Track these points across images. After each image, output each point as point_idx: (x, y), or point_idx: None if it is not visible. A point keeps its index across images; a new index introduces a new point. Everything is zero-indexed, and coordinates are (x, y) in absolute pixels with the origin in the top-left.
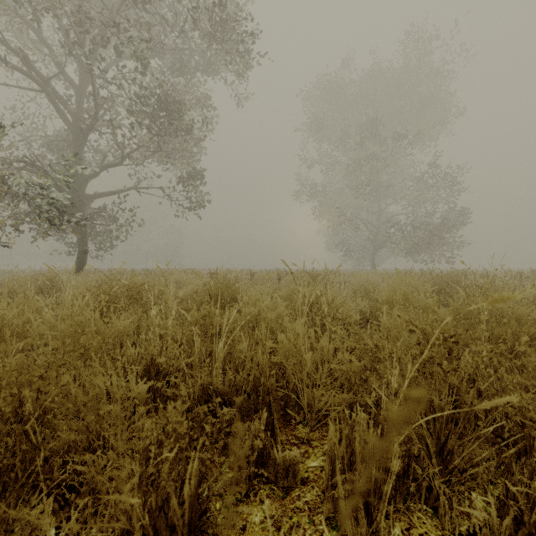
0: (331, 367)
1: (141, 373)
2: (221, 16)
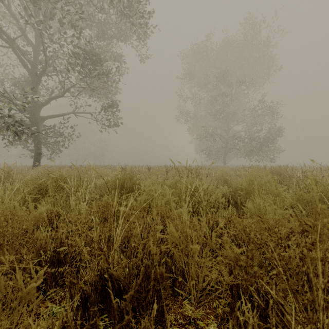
0: (217, 258)
1: (51, 255)
2: (129, 0)
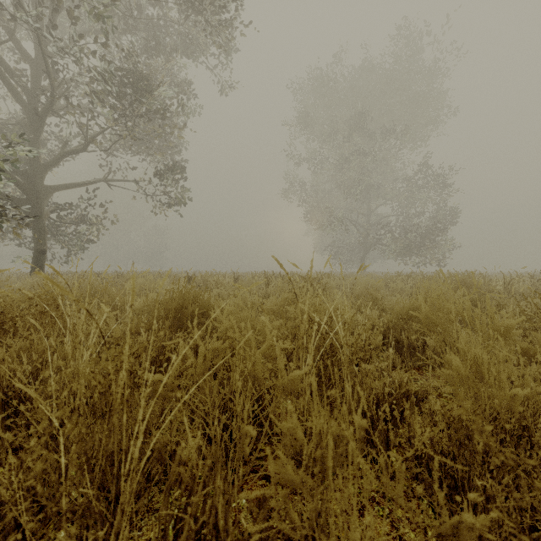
0: None
1: None
2: None
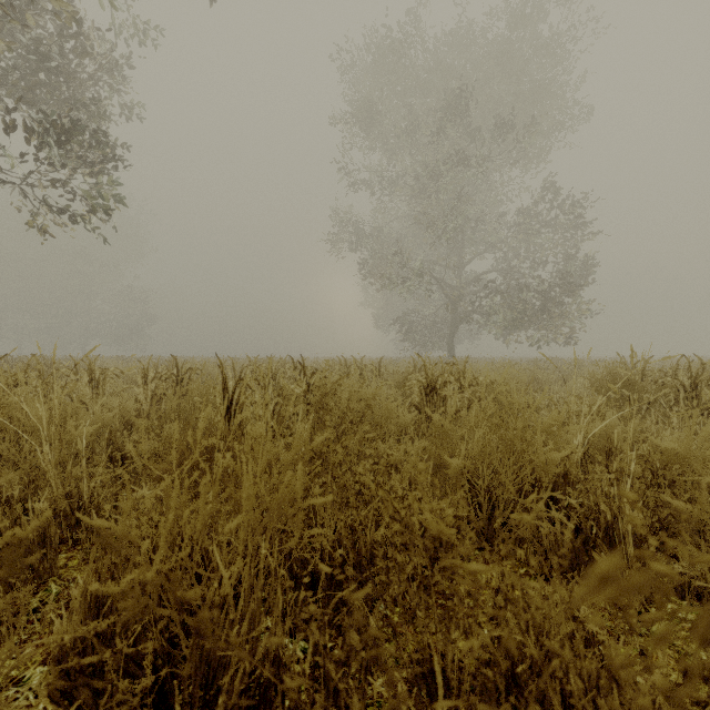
0: None
1: None
2: None
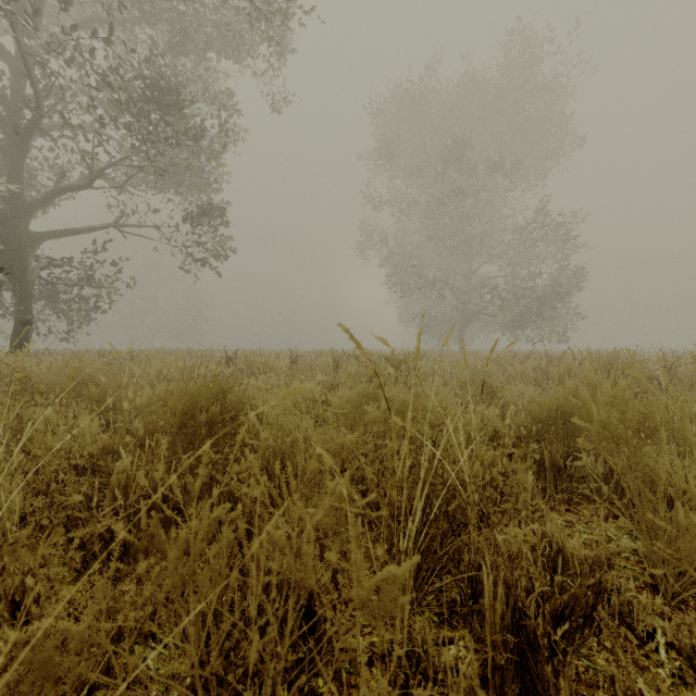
0: None
1: None
2: None
